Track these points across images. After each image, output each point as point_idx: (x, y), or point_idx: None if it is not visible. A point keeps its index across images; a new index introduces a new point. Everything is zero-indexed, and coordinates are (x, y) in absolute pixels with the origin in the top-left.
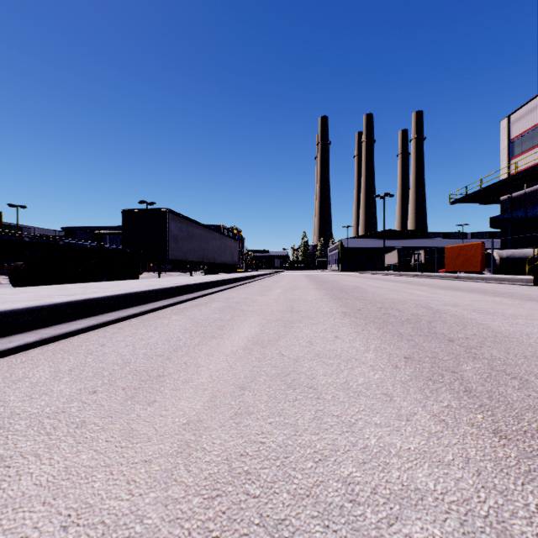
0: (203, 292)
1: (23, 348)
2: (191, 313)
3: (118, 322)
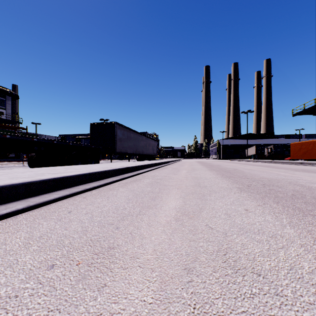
0: (138, 171)
1: (14, 213)
2: (131, 186)
3: (84, 192)
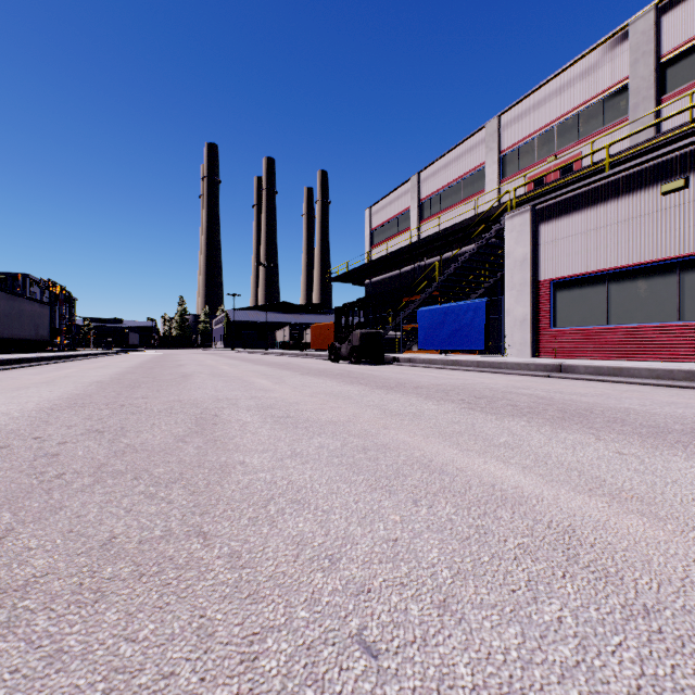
0: None
1: None
2: None
3: None
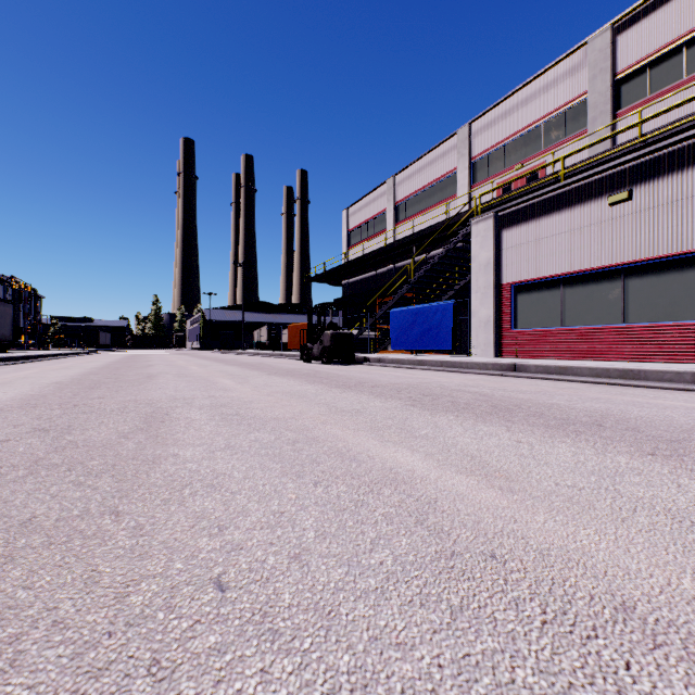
0: None
1: None
2: None
3: None
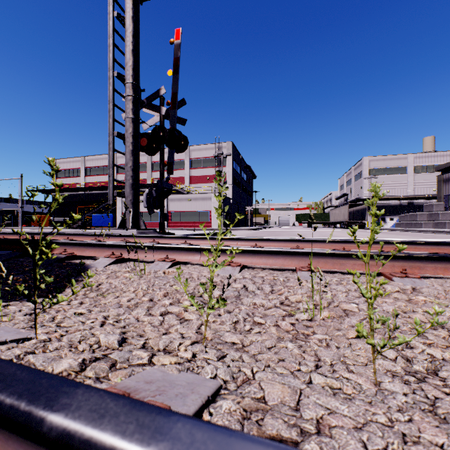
0: None
1: None
2: None
3: None
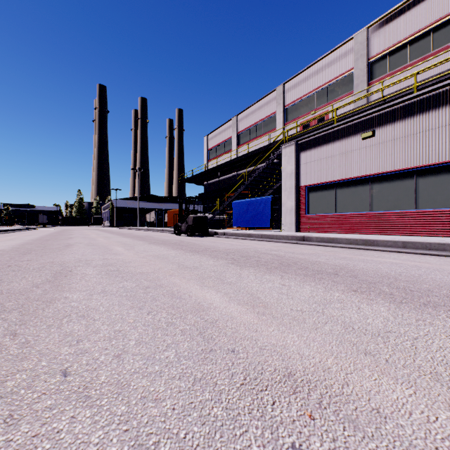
0: None
1: None
2: None
3: None
